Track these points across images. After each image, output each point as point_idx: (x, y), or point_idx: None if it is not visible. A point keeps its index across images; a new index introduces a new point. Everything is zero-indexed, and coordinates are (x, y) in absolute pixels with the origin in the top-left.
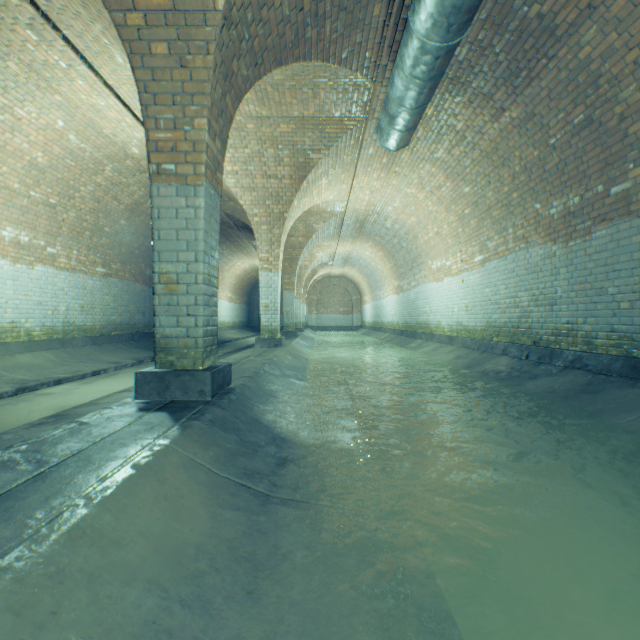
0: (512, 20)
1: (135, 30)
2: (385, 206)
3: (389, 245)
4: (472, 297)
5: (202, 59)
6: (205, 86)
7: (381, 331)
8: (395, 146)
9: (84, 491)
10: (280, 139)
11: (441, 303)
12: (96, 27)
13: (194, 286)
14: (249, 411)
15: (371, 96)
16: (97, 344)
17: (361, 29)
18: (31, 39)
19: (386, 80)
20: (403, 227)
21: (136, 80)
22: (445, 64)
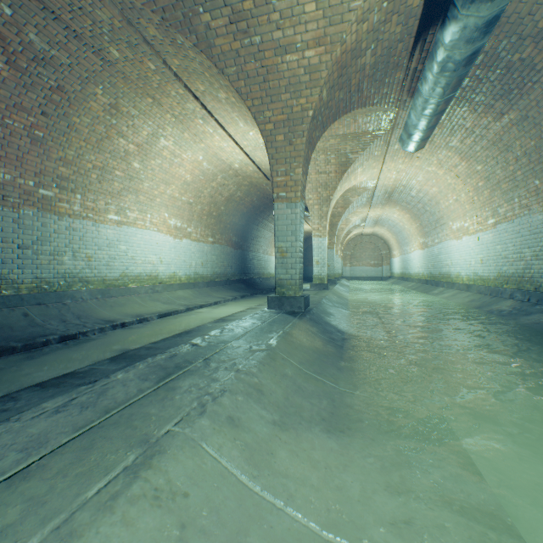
0: (500, 63)
1: (269, 131)
2: (409, 180)
3: (414, 209)
4: (486, 252)
5: (300, 140)
6: (301, 152)
7: (408, 281)
8: (413, 150)
9: (283, 329)
10: (329, 149)
11: (460, 257)
12: (234, 114)
13: (294, 254)
14: (323, 318)
15: (395, 116)
16: (209, 286)
17: (387, 86)
18: (200, 123)
19: (406, 107)
20: (426, 195)
21: (268, 154)
22: (445, 106)
